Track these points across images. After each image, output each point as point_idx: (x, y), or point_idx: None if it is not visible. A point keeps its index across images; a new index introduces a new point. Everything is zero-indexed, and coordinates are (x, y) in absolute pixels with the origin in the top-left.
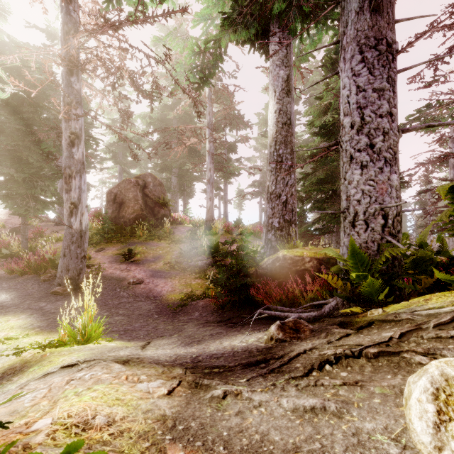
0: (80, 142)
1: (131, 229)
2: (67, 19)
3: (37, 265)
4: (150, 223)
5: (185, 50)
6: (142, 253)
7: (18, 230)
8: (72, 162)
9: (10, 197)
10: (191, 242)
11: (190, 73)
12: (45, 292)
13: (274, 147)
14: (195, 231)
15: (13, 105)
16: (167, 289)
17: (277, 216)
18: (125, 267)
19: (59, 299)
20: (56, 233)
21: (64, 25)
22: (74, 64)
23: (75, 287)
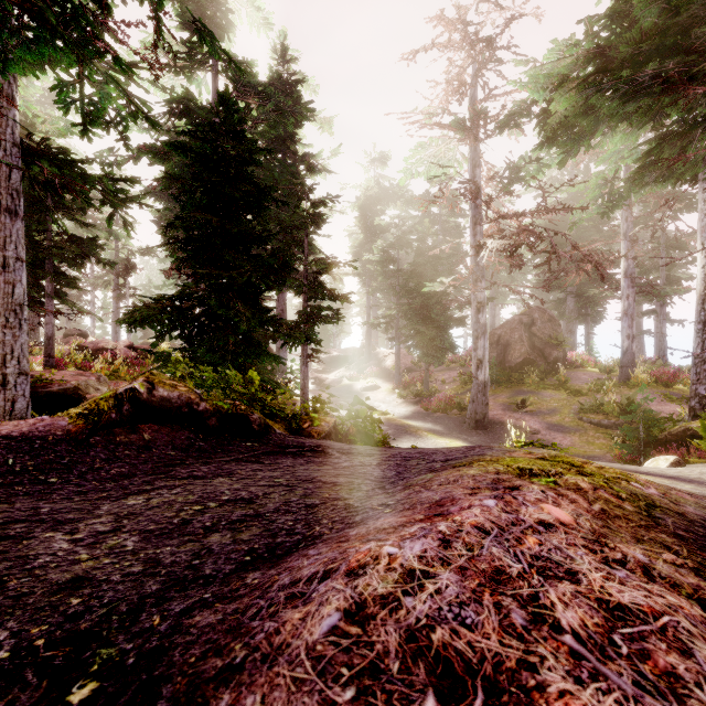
0: (484, 308)
1: (519, 376)
2: (475, 212)
3: (446, 406)
4: (539, 368)
5: (586, 184)
6: (534, 404)
7: (406, 370)
8: (478, 326)
9: (419, 347)
10: (594, 397)
11: (593, 203)
12: (461, 428)
13: (700, 306)
14: (602, 381)
15: (419, 270)
16: (565, 443)
17: (704, 382)
18: (518, 417)
19: (473, 435)
20: (439, 374)
21: (472, 218)
22: (480, 246)
23: (481, 428)
